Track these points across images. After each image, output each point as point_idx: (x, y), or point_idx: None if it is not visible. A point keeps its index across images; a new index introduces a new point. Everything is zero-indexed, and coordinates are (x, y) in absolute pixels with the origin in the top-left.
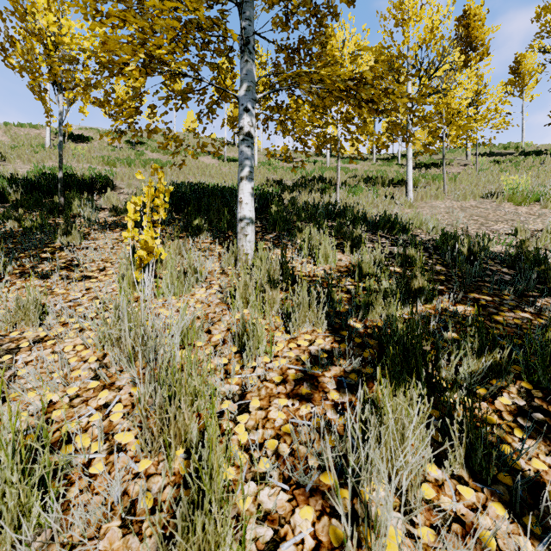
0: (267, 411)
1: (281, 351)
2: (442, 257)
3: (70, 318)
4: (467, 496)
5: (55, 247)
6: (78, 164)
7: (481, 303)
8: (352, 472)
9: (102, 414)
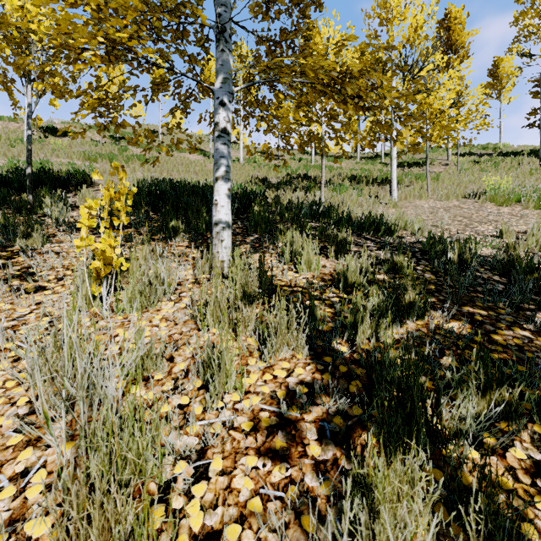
0: (230, 477)
1: (253, 385)
2: (430, 263)
3: (3, 346)
4: None
5: (13, 251)
6: (58, 159)
7: (476, 318)
8: None
9: (15, 488)
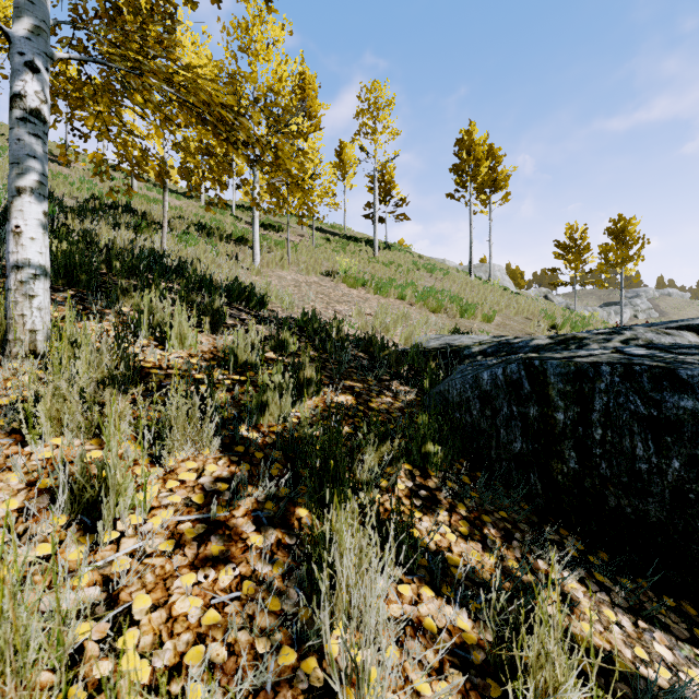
0: (168, 607)
1: (156, 499)
2: (310, 341)
3: None
4: (406, 593)
5: None
6: None
7: (357, 391)
8: (317, 631)
9: None
